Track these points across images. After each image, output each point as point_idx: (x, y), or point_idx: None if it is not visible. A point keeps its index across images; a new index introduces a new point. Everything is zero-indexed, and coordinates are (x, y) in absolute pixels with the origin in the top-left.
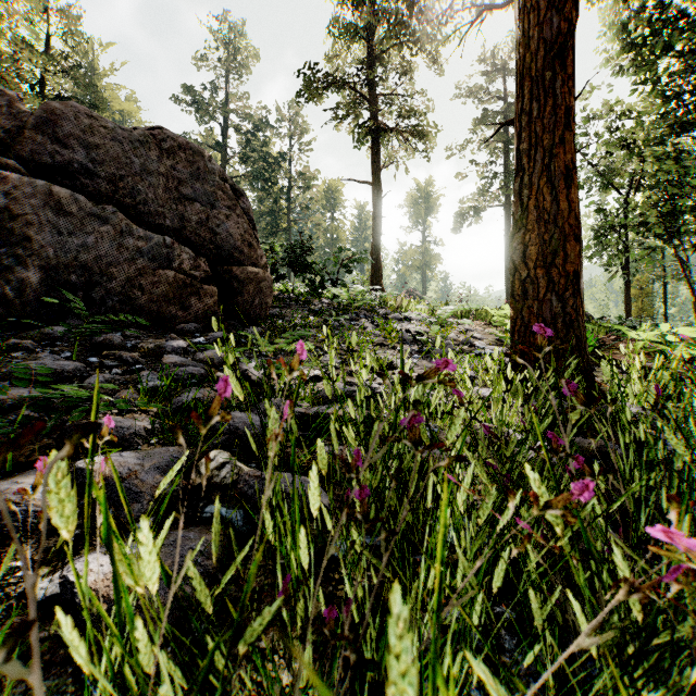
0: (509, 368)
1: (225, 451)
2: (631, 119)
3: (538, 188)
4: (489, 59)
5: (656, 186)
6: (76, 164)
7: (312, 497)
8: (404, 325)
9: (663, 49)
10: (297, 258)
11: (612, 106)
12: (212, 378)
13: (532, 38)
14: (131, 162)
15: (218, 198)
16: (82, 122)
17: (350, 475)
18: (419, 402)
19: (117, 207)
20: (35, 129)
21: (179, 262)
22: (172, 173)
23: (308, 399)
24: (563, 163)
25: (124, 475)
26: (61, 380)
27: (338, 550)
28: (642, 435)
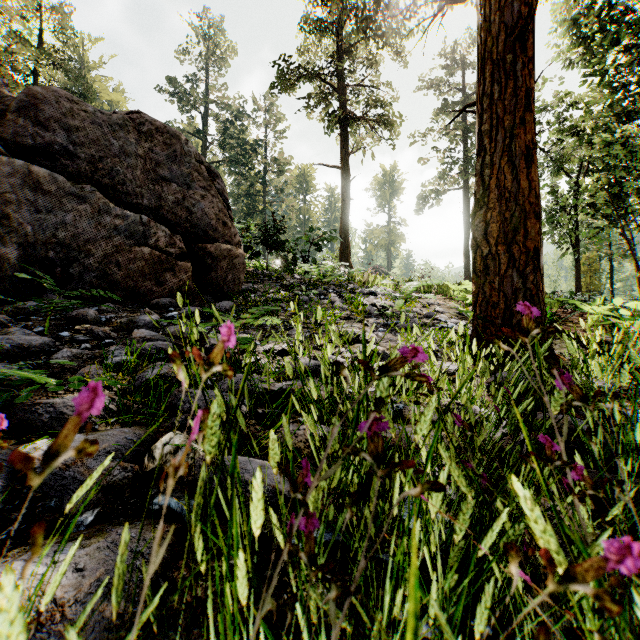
0: (474, 343)
1: (182, 433)
2: (581, 108)
3: (500, 168)
4: (449, 53)
5: (604, 170)
6: (57, 146)
7: (254, 513)
8: (370, 299)
9: (611, 43)
10: (271, 236)
11: (564, 96)
12: (180, 353)
13: (493, 23)
14: (110, 144)
15: (193, 179)
16: (63, 106)
17: (296, 495)
18: (382, 401)
19: (97, 187)
20: (17, 113)
21: (155, 239)
22: (150, 155)
23: (272, 375)
24: (524, 143)
25: (69, 463)
26: (28, 355)
27: (275, 606)
28: (617, 417)
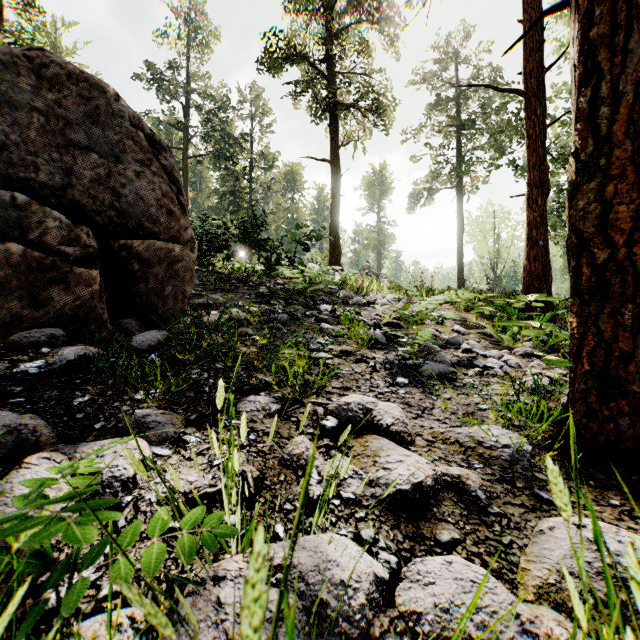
0: None
1: None
2: None
3: (635, 100)
4: (442, 47)
5: None
6: None
7: None
8: (369, 314)
9: None
10: (249, 234)
11: (569, 86)
12: None
13: None
14: None
15: (127, 150)
16: None
17: None
18: None
19: None
20: None
21: (41, 232)
22: (56, 110)
23: None
24: None
25: None
26: None
27: None
28: None
